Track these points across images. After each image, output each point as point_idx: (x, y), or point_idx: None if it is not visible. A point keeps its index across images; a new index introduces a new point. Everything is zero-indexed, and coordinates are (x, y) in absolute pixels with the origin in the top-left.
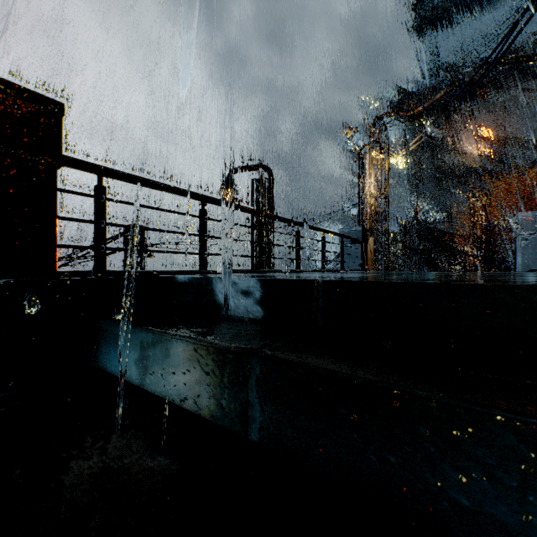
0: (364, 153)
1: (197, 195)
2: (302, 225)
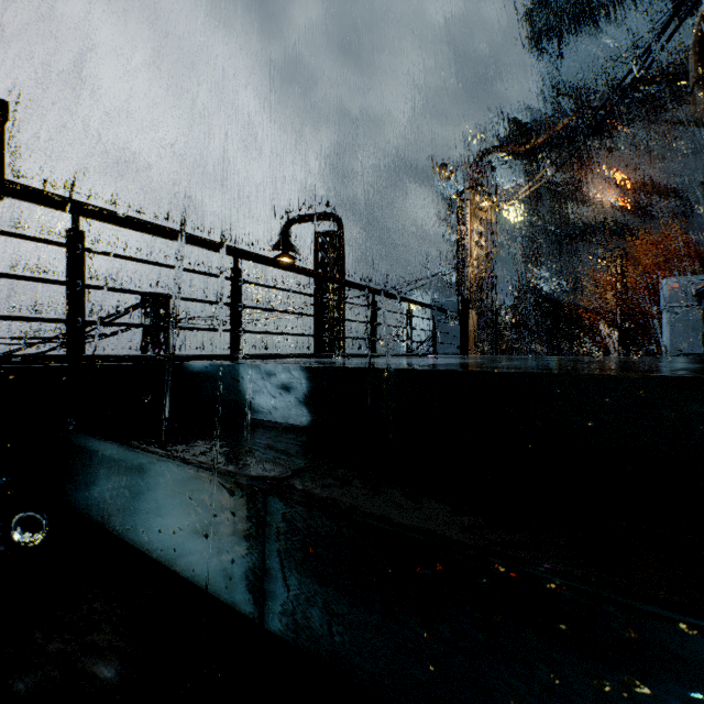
0: (465, 199)
1: (227, 248)
2: (380, 293)
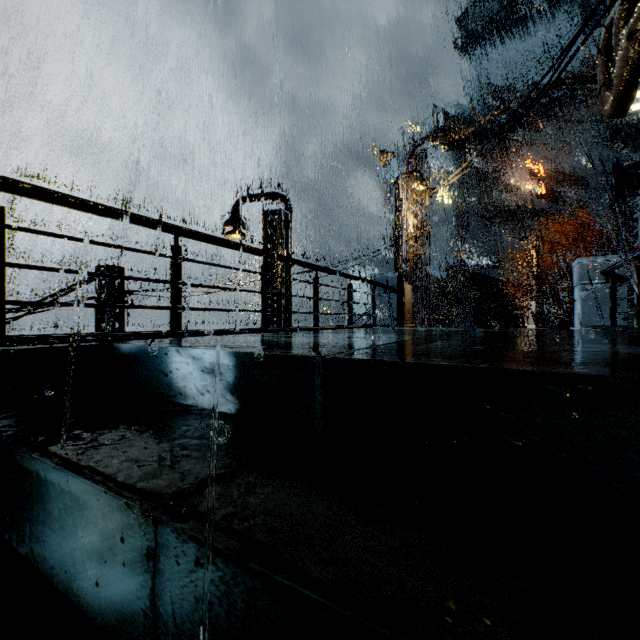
0: (401, 183)
1: (167, 226)
2: (322, 269)
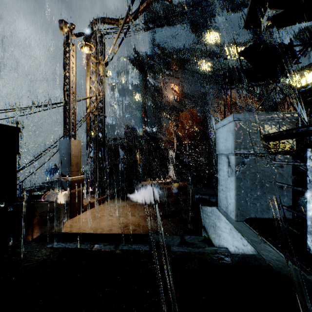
0: (69, 42)
1: None
2: None
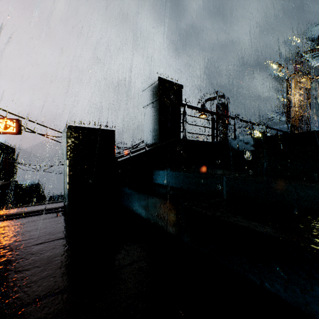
0: (291, 79)
1: (211, 112)
2: (254, 124)
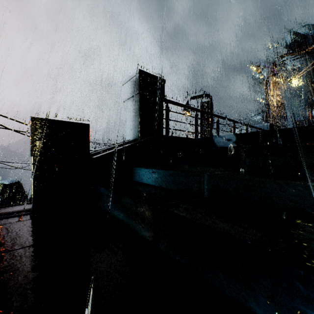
0: (270, 80)
1: (195, 109)
2: (236, 122)
